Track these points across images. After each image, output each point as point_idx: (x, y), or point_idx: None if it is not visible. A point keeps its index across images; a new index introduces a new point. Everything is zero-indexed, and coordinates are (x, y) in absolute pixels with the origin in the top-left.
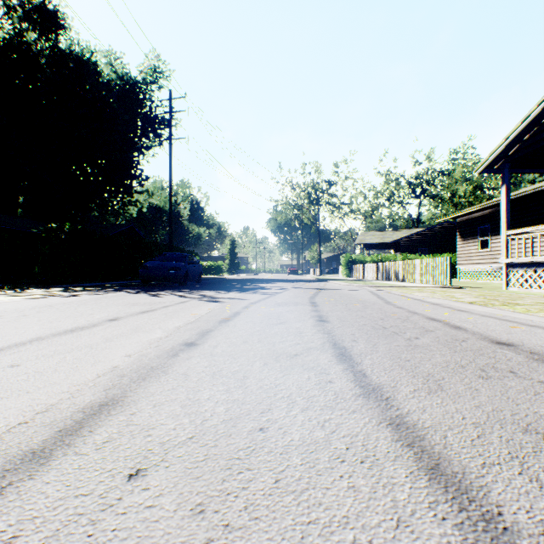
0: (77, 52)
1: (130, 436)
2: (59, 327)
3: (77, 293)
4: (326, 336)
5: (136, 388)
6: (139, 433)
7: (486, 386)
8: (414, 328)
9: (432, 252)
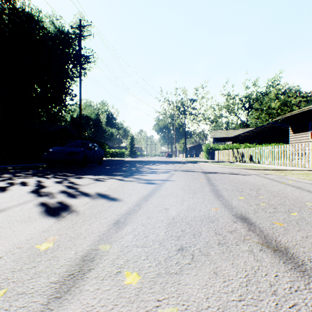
0: (28, 11)
1: None
2: None
3: None
4: None
5: None
6: None
7: None
8: None
9: (260, 142)
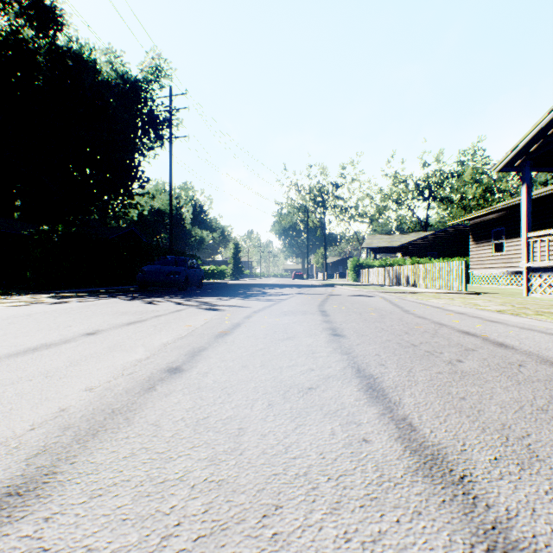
0: (76, 49)
1: None
2: (21, 344)
3: (66, 300)
4: (346, 357)
5: (76, 453)
6: None
7: None
8: (450, 346)
9: (441, 255)
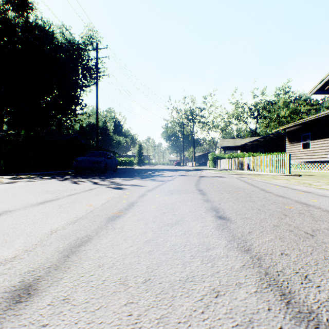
0: (40, 24)
1: None
2: None
3: (17, 180)
4: (249, 259)
5: None
6: None
7: None
8: None
9: (266, 151)
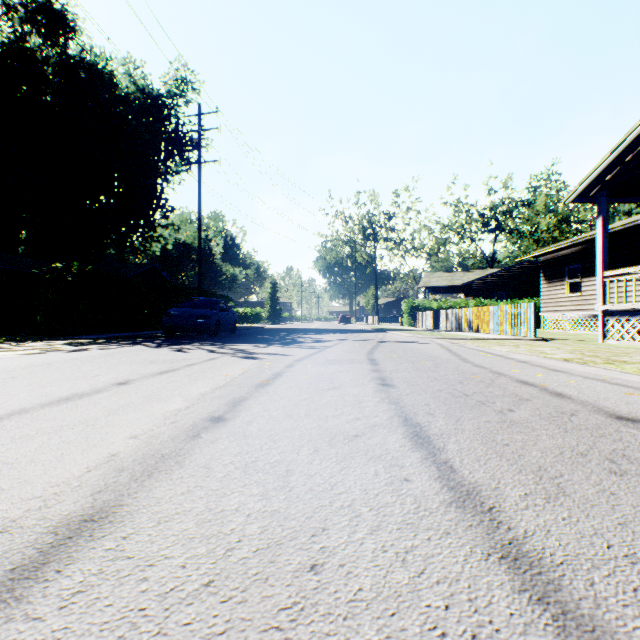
0: (90, 59)
1: (115, 581)
2: (51, 394)
3: (85, 347)
4: (393, 407)
5: (137, 490)
6: (130, 576)
7: (625, 487)
8: (504, 395)
9: (510, 296)
